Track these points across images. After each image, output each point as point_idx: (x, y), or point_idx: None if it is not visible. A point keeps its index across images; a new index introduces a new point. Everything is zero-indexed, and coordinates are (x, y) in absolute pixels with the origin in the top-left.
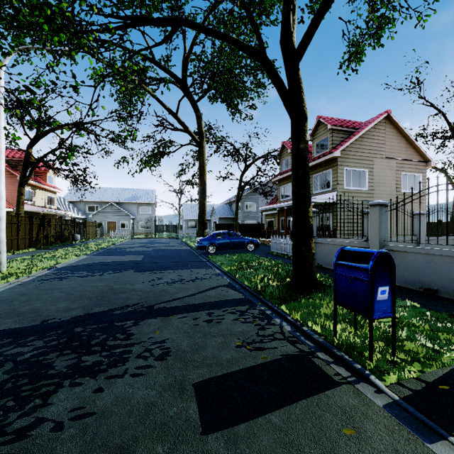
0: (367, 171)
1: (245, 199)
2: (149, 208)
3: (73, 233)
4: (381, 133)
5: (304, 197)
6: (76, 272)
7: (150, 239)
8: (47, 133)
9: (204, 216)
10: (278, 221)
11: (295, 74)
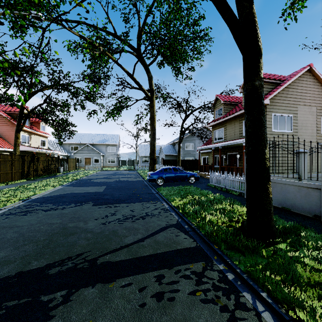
0: (291, 116)
1: (185, 141)
2: (114, 148)
3: (58, 166)
4: (304, 83)
5: (260, 137)
6: (44, 205)
7: (114, 171)
8: (37, 92)
9: (154, 154)
10: (213, 158)
11: (249, 8)
